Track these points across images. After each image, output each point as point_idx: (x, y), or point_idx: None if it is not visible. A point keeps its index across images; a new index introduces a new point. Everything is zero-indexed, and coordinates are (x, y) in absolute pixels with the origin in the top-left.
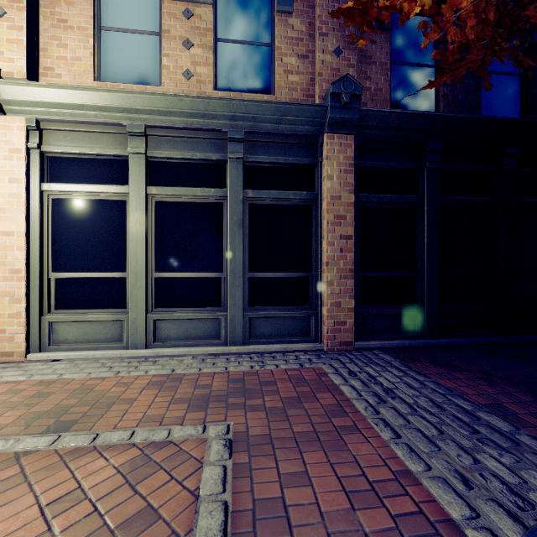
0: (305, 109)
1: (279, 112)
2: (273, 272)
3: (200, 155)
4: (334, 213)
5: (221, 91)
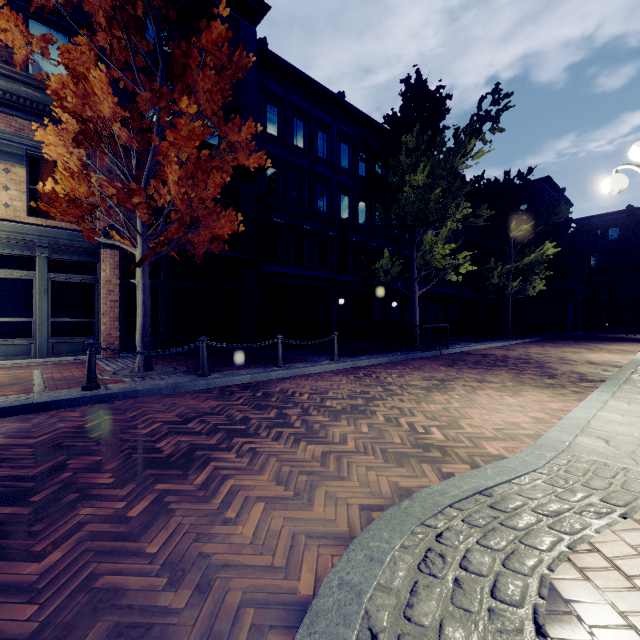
0: None
1: (72, 236)
2: (70, 318)
3: (17, 252)
4: (108, 289)
5: (32, 216)
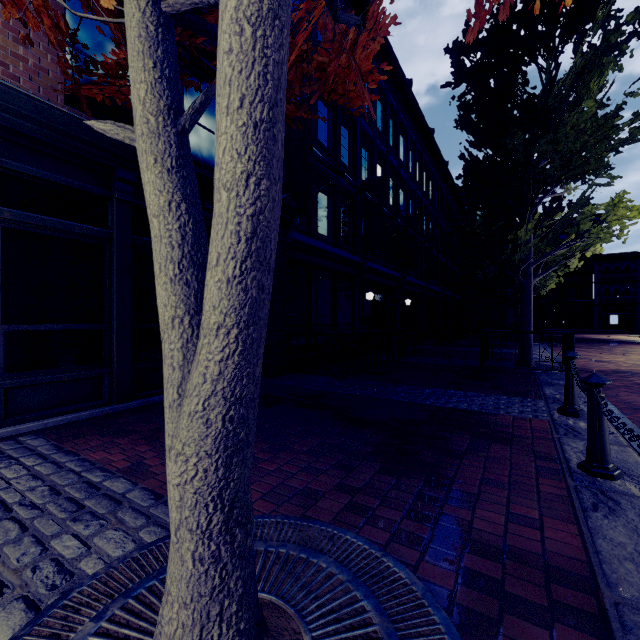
0: None
1: None
2: None
3: None
4: None
5: None
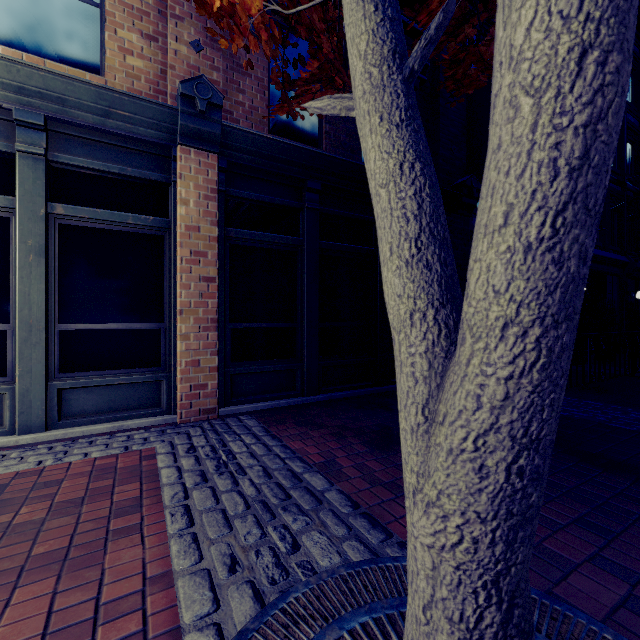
0: (146, 106)
1: (105, 101)
2: (103, 323)
3: None
4: (191, 248)
5: (6, 46)
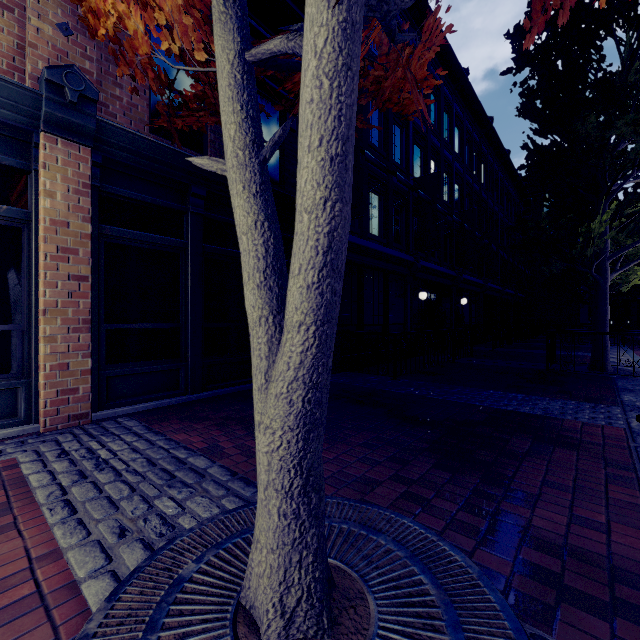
0: None
1: None
2: None
3: None
4: (57, 244)
5: None
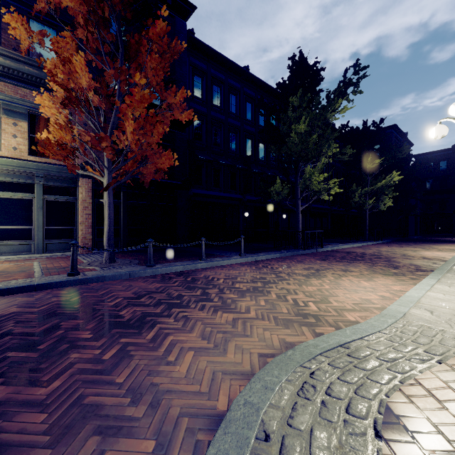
0: None
1: (59, 169)
2: (58, 226)
3: (22, 181)
4: (83, 206)
5: (32, 155)
